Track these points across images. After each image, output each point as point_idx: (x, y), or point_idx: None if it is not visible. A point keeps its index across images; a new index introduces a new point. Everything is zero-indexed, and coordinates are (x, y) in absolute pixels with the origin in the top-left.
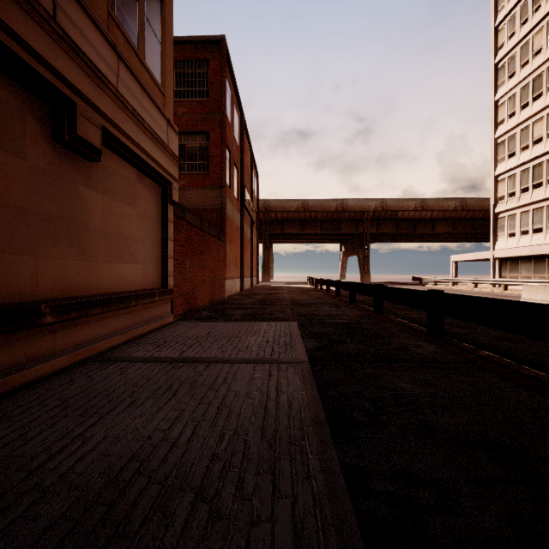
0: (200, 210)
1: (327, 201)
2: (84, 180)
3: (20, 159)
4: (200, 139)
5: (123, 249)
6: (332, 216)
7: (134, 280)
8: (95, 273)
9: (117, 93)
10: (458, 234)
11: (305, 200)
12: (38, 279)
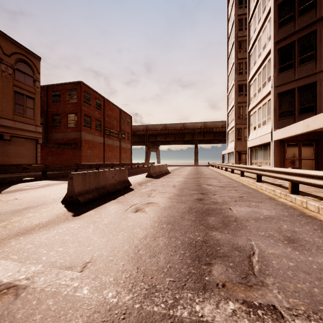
0: (75, 139)
1: (176, 124)
2: (8, 144)
3: None
4: (75, 115)
5: (20, 155)
6: (179, 131)
7: (24, 162)
8: (11, 160)
9: (15, 128)
10: None
11: (165, 124)
12: None
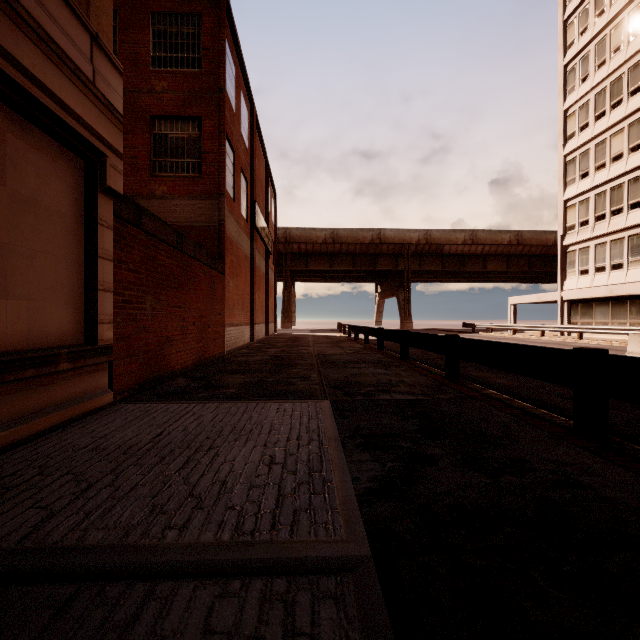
0: (188, 228)
1: (361, 231)
2: None
3: None
4: (189, 127)
5: None
6: (367, 249)
7: None
8: None
9: None
10: (512, 273)
11: (335, 229)
12: None
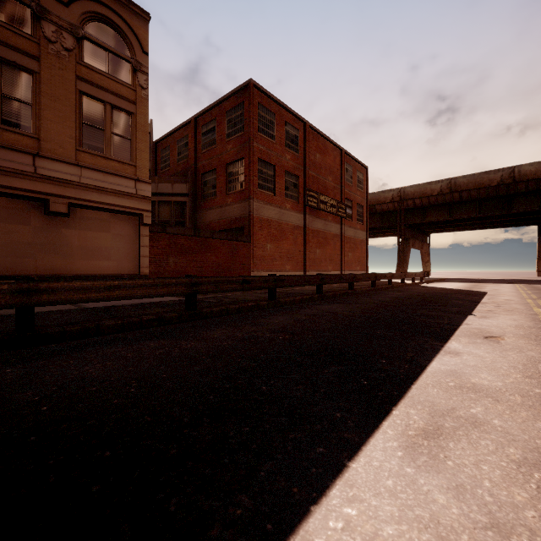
0: (239, 219)
1: (485, 174)
2: (66, 226)
3: (28, 225)
4: (240, 164)
5: (98, 253)
6: (495, 192)
7: (108, 269)
8: (74, 265)
9: (81, 184)
10: None
11: (452, 178)
12: (37, 267)
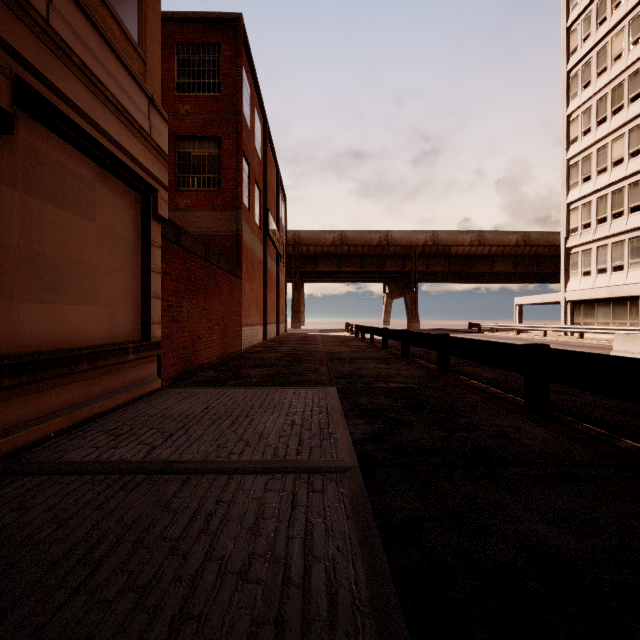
0: (209, 238)
1: (368, 233)
2: None
3: None
4: (209, 146)
5: (70, 282)
6: (374, 251)
7: (90, 331)
8: (8, 319)
9: (49, 29)
10: (519, 273)
11: (343, 231)
12: None
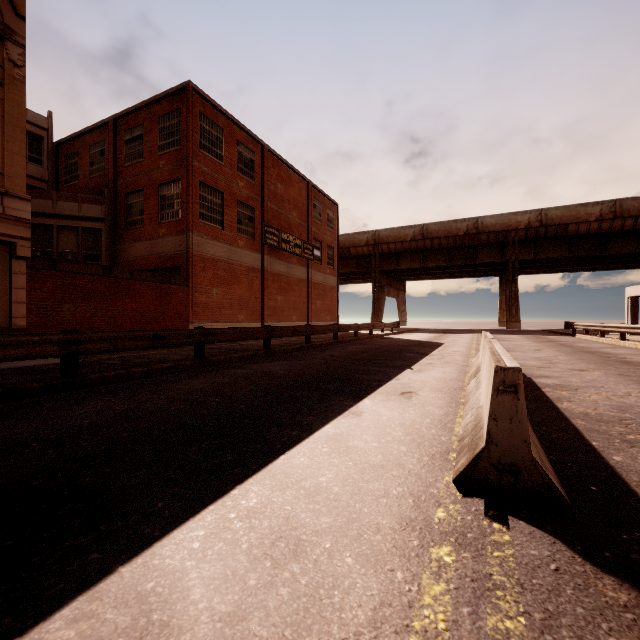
0: (175, 256)
1: (453, 222)
2: None
3: None
4: (176, 187)
5: None
6: (462, 242)
7: None
8: None
9: None
10: None
11: (424, 225)
12: None
